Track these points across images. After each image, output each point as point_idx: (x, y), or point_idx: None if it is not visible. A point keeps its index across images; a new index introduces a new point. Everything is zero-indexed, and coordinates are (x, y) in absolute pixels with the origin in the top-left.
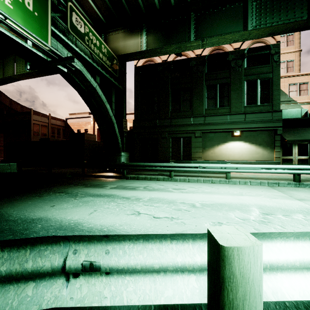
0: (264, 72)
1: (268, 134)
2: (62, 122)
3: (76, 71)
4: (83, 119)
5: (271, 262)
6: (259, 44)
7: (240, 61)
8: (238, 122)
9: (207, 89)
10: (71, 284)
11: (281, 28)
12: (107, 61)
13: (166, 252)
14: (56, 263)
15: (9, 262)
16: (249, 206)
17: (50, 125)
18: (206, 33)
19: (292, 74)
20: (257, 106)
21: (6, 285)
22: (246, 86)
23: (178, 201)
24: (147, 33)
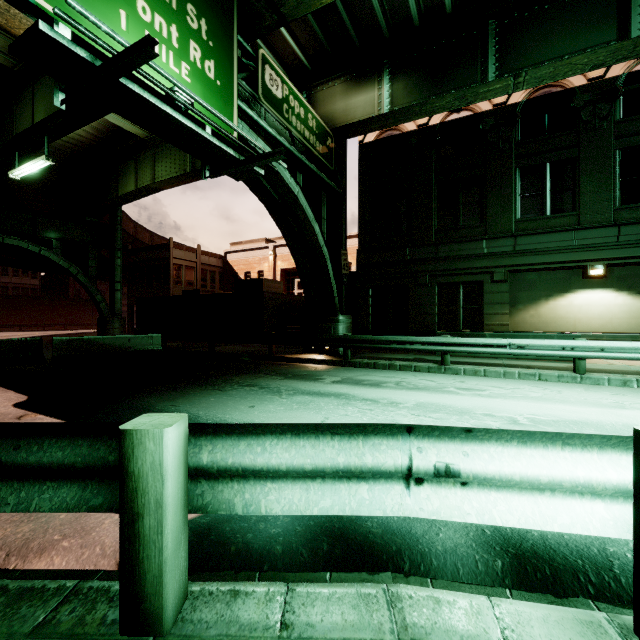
0: None
1: None
2: (218, 259)
3: (267, 169)
4: (255, 253)
5: None
6: None
7: (606, 106)
8: (599, 246)
9: (521, 177)
10: (414, 493)
11: None
12: (316, 142)
13: (556, 461)
14: (400, 461)
15: (344, 453)
16: None
17: (199, 265)
18: (523, 58)
19: None
20: None
21: (336, 483)
22: (621, 162)
23: (479, 412)
24: (393, 76)
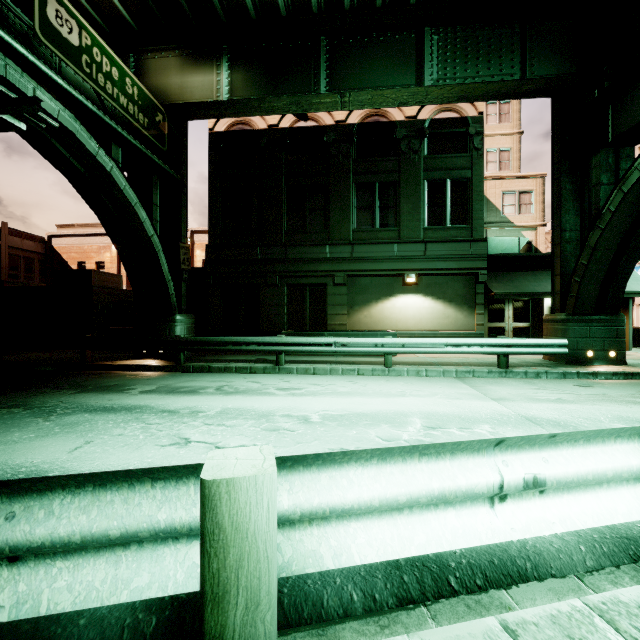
0: (457, 167)
1: (464, 282)
2: (38, 243)
3: (59, 130)
4: (93, 240)
5: (332, 504)
6: (450, 114)
7: (418, 143)
8: (412, 258)
9: (357, 191)
10: None
11: (479, 90)
12: (139, 114)
13: (140, 504)
14: None
15: None
16: (408, 416)
17: (5, 249)
18: (349, 80)
19: (508, 174)
20: (447, 230)
21: None
22: (427, 190)
23: (279, 413)
24: (233, 65)
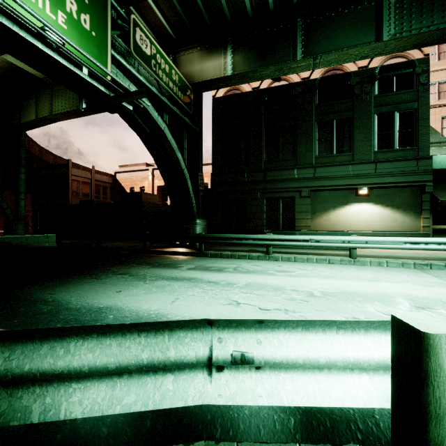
0: (404, 101)
1: (410, 193)
2: (109, 177)
3: (139, 108)
4: (138, 173)
5: None
6: (398, 59)
7: (369, 86)
8: (364, 175)
9: (318, 128)
10: (215, 379)
11: (434, 36)
12: (178, 92)
13: (332, 344)
14: (201, 352)
15: (149, 349)
16: (393, 296)
17: (93, 181)
18: (319, 47)
19: None
20: (395, 151)
21: (143, 376)
22: (377, 122)
23: (288, 288)
24: (234, 50)
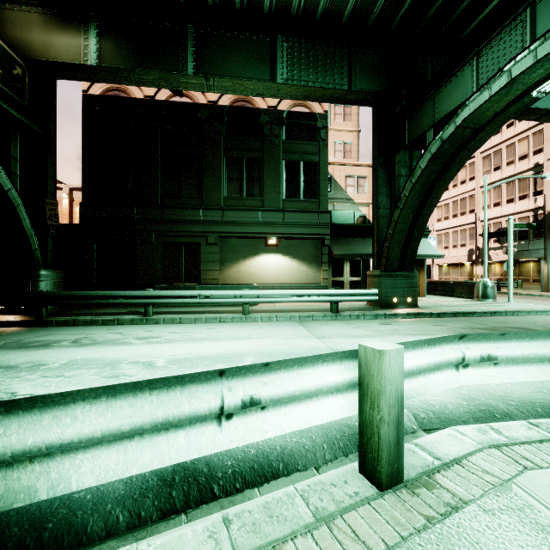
0: (309, 153)
1: (314, 245)
2: None
3: None
4: None
5: (49, 441)
6: (303, 108)
7: (278, 129)
8: (274, 224)
9: (227, 164)
10: None
11: (318, 93)
12: None
13: None
14: None
15: None
16: (244, 355)
17: None
18: (214, 67)
19: (350, 162)
20: (301, 202)
21: None
22: (285, 169)
23: (127, 361)
24: (101, 33)
